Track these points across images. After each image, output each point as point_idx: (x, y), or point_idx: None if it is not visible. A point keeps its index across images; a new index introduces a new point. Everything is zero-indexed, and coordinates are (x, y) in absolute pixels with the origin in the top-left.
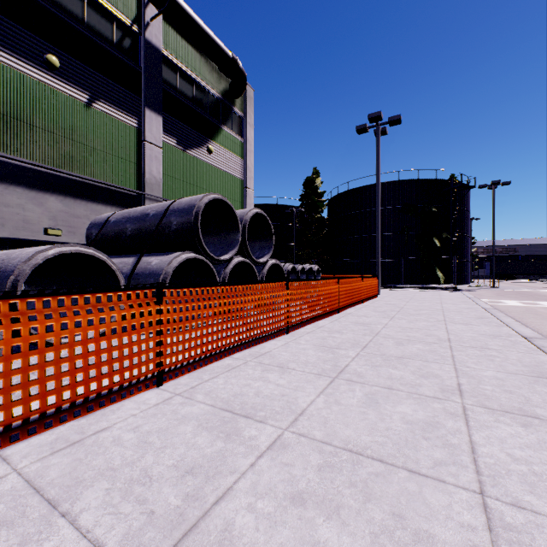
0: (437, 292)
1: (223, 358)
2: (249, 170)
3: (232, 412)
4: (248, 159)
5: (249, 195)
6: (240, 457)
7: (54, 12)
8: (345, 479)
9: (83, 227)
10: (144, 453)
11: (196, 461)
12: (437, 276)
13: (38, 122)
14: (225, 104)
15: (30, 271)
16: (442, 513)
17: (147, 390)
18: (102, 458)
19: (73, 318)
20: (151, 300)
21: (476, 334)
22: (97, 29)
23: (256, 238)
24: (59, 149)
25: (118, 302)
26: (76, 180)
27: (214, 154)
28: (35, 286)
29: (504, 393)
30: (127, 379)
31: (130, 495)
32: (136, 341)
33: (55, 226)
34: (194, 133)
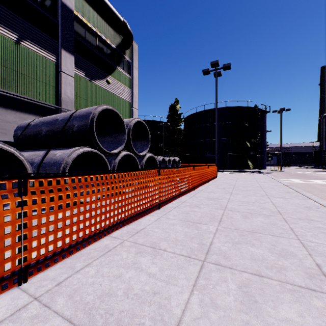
0: (251, 174)
1: (102, 238)
2: (135, 96)
3: None
4: (134, 89)
5: (135, 112)
6: None
7: None
8: None
9: (13, 130)
10: None
11: None
12: (248, 164)
13: None
14: (118, 53)
15: None
16: None
17: (4, 291)
18: None
19: None
20: (10, 192)
21: (295, 206)
22: None
23: (138, 139)
24: None
25: None
26: (7, 96)
27: (111, 84)
28: None
29: None
30: None
31: None
32: None
33: None
34: (97, 70)
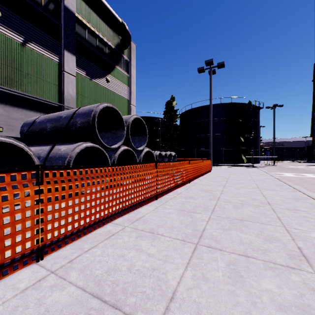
0: (244, 168)
1: (106, 224)
2: (133, 94)
3: (101, 299)
4: (132, 87)
5: (133, 109)
6: None
7: None
8: None
9: (19, 126)
10: None
11: None
12: (242, 159)
13: None
14: (117, 52)
15: None
16: None
17: (25, 266)
18: None
19: None
20: (30, 181)
21: (284, 198)
22: None
23: (136, 135)
24: (1, 73)
25: None
26: (14, 94)
27: (110, 83)
28: None
29: None
30: None
31: None
32: (8, 223)
33: None
34: (97, 69)
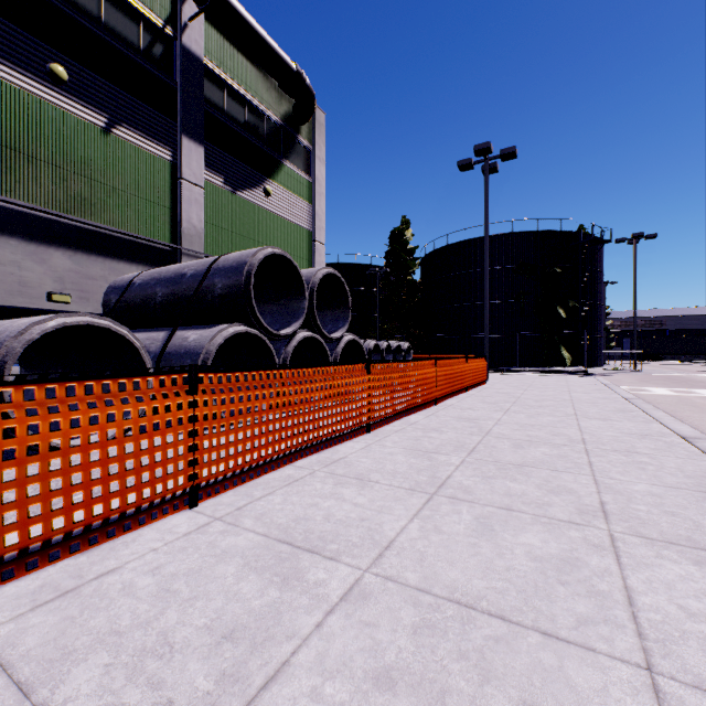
0: (562, 377)
1: (282, 467)
2: (319, 218)
3: (291, 544)
4: (317, 204)
5: (319, 251)
6: (302, 613)
7: (60, 7)
8: (452, 646)
9: (99, 292)
10: (165, 607)
11: (238, 619)
12: (561, 356)
13: (38, 153)
14: (287, 132)
15: (22, 349)
16: (594, 701)
17: (176, 512)
18: (105, 616)
19: (69, 414)
20: (182, 389)
21: (618, 433)
22: (119, 31)
23: (328, 307)
24: (67, 189)
25: (134, 392)
26: (90, 230)
27: (272, 197)
28: (34, 370)
29: (665, 516)
30: (147, 498)
31: (139, 674)
32: (159, 445)
33: (61, 291)
34: (246, 170)
